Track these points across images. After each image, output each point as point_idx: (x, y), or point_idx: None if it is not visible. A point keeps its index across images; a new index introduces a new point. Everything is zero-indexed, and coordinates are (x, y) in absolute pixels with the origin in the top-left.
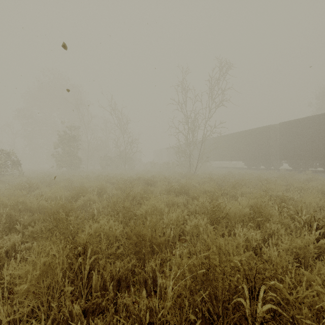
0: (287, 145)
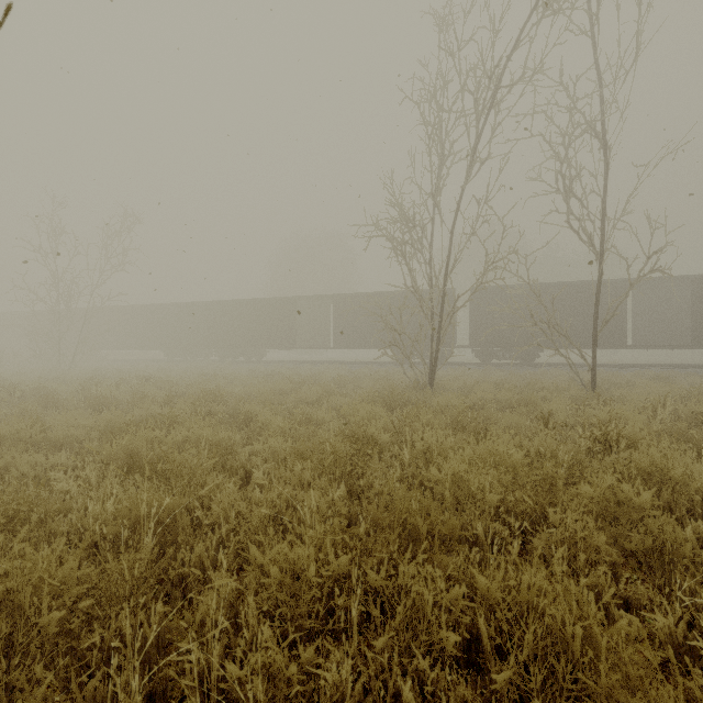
0: (212, 331)
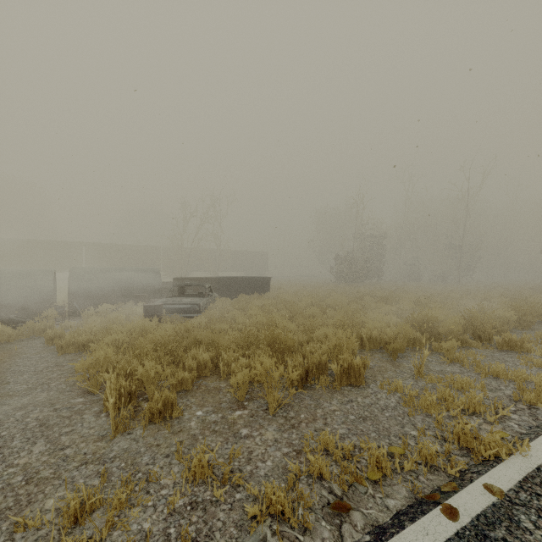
0: None
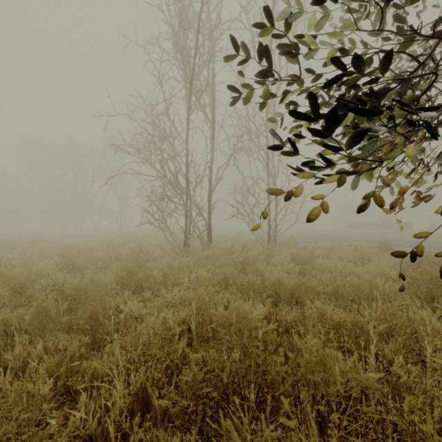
0: None
